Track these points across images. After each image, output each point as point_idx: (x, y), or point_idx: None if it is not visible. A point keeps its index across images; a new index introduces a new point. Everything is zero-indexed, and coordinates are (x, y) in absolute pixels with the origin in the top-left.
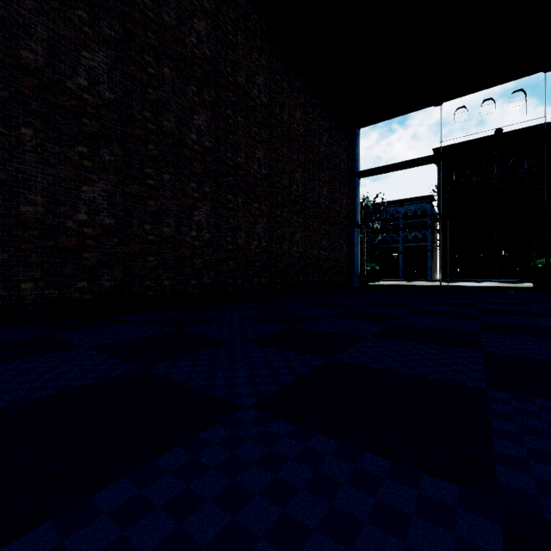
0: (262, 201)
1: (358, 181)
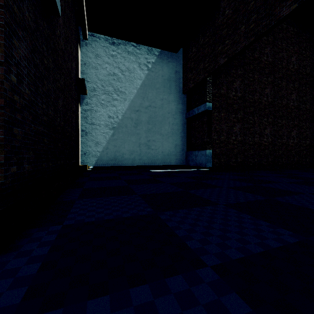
0: (294, 120)
1: None
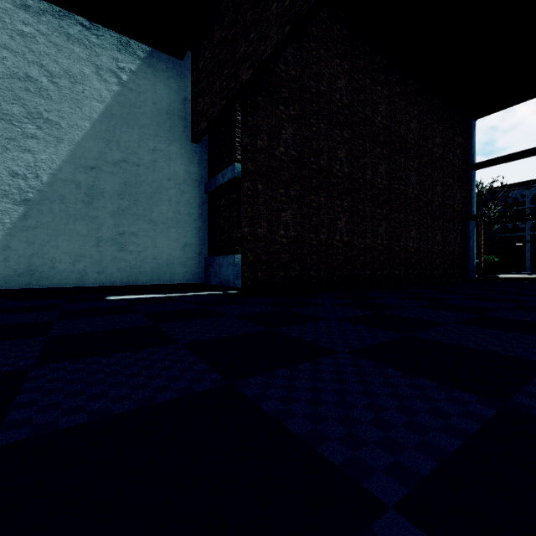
0: (383, 207)
1: (474, 173)
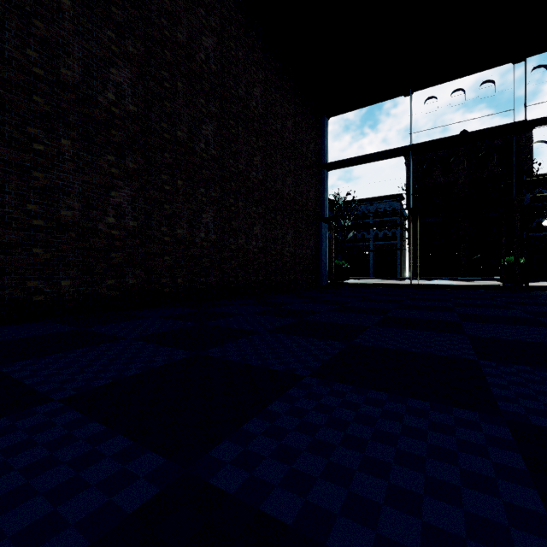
0: (210, 186)
1: (327, 173)
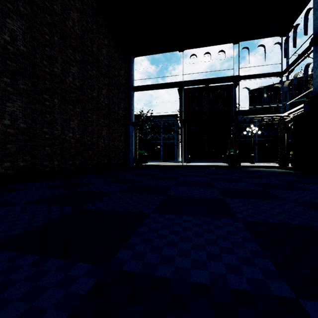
0: (18, 78)
1: (133, 93)
